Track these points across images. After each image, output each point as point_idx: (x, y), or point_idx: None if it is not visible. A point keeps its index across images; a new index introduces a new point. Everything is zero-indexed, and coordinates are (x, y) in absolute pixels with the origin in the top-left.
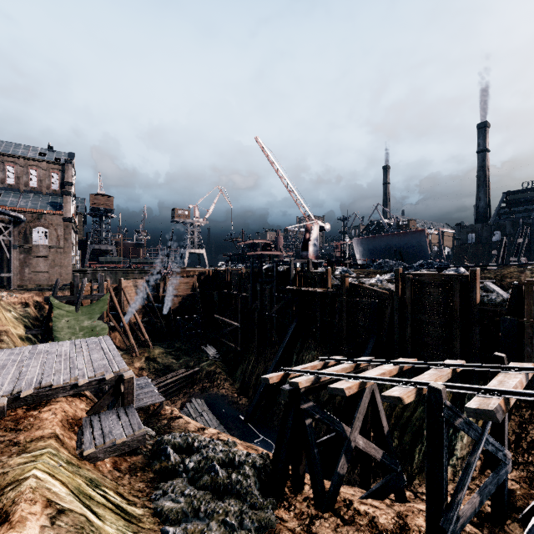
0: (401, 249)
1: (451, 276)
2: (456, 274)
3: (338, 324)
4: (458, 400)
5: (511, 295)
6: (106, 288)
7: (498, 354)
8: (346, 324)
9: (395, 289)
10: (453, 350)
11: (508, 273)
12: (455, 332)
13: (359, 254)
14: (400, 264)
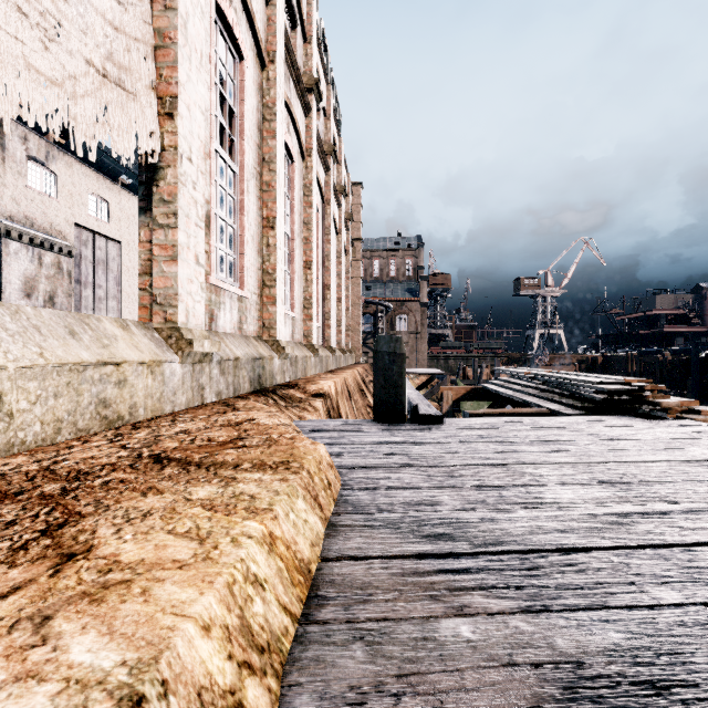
0: None
1: None
2: None
3: None
4: None
5: None
6: (486, 374)
7: None
8: None
9: None
10: None
11: None
12: None
13: None
14: None
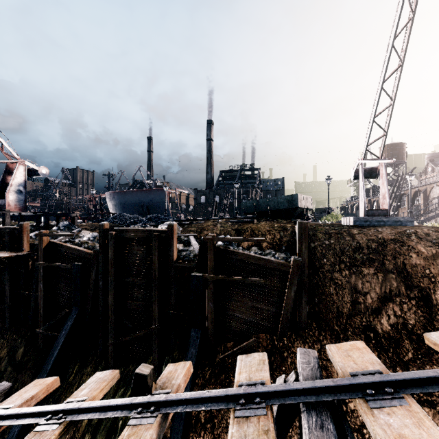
0: (148, 204)
1: (153, 232)
2: (157, 230)
3: (36, 298)
4: (157, 369)
5: (200, 251)
6: None
7: (143, 369)
8: (44, 297)
9: (99, 249)
10: (152, 314)
11: (206, 226)
12: (154, 294)
13: (112, 208)
14: (135, 218)
